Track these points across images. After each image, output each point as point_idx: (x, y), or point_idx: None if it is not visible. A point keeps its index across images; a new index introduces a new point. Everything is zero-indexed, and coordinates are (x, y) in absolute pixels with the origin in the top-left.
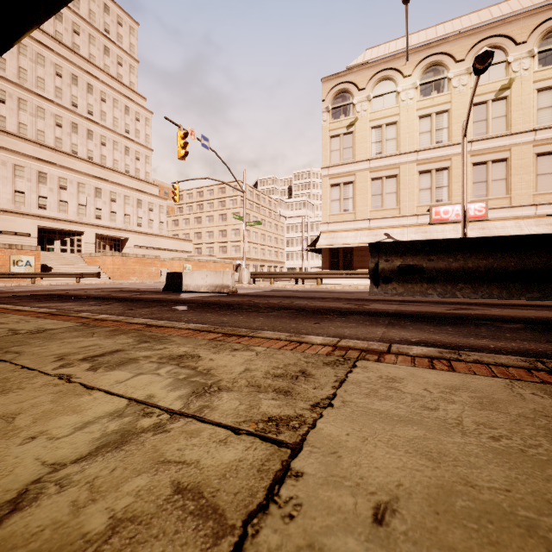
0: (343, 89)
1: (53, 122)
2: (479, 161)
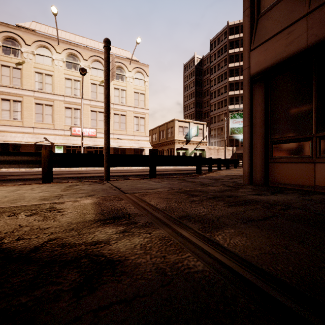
0: (13, 37)
1: None
2: (94, 110)
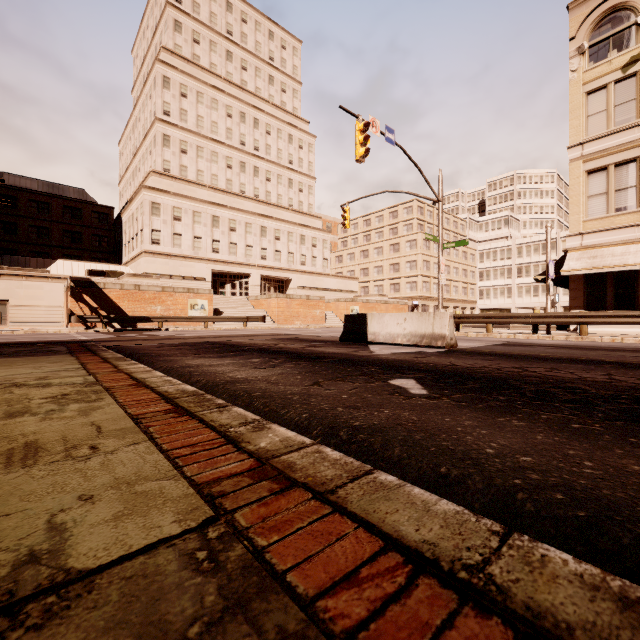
0: (614, 6)
1: (225, 165)
2: None
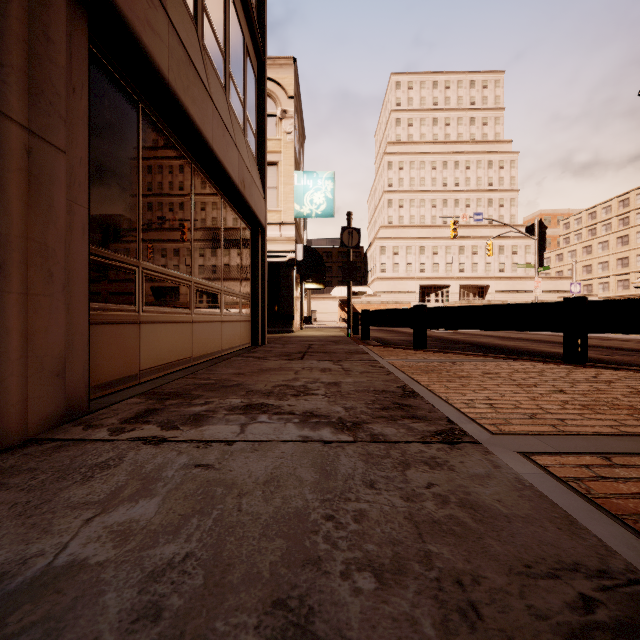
0: None
1: (430, 206)
2: None
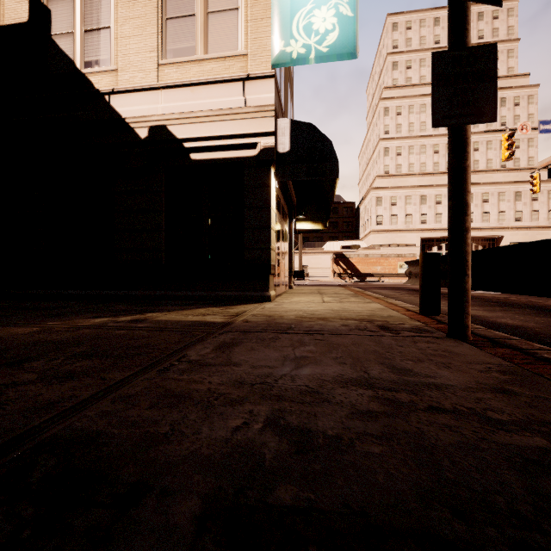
0: None
1: (432, 152)
2: None
